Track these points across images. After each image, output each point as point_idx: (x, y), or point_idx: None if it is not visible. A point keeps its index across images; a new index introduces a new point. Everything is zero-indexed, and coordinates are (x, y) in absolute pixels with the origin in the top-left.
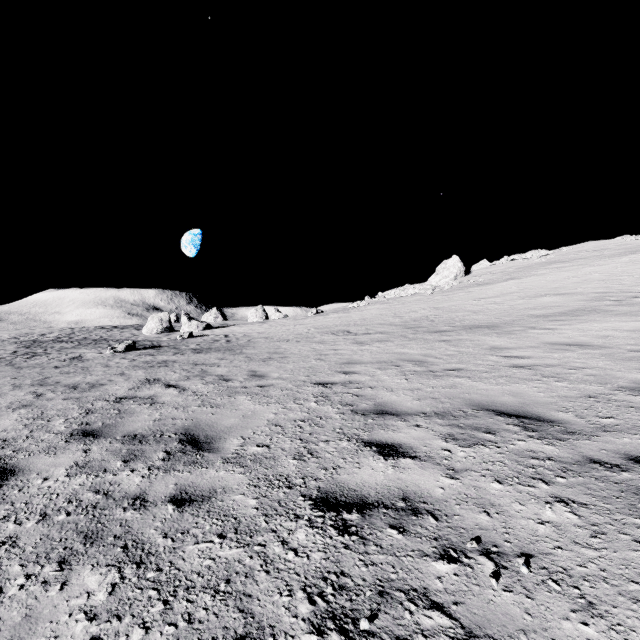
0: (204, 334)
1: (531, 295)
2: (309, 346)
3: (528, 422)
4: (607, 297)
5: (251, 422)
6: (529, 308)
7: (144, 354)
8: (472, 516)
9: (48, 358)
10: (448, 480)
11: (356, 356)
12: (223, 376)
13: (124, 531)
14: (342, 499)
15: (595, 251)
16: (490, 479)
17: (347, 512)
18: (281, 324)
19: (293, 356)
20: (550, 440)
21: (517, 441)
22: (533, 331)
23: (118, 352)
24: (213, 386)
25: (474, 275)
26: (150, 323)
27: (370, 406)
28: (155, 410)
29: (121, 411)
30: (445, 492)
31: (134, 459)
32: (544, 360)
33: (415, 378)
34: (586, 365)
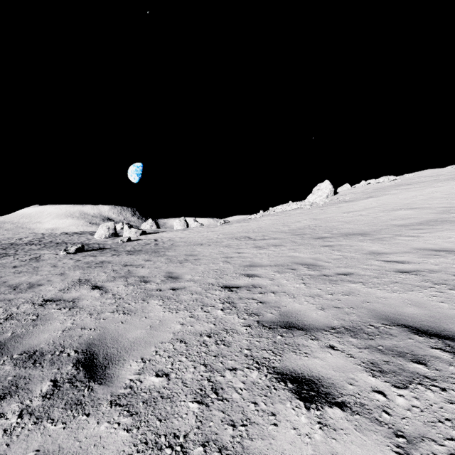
0: (140, 238)
1: (389, 209)
2: (218, 249)
3: None
4: (452, 210)
5: (156, 336)
6: (390, 219)
7: (89, 255)
8: None
9: (14, 258)
10: None
11: (256, 259)
12: (144, 277)
13: None
14: None
15: (432, 176)
16: None
17: None
18: (197, 231)
19: (205, 258)
20: None
21: None
22: (400, 238)
23: (70, 253)
24: (132, 288)
25: (341, 194)
26: (100, 230)
27: (276, 316)
28: (70, 316)
29: (38, 317)
30: None
31: (12, 394)
32: (424, 265)
33: (312, 283)
34: None
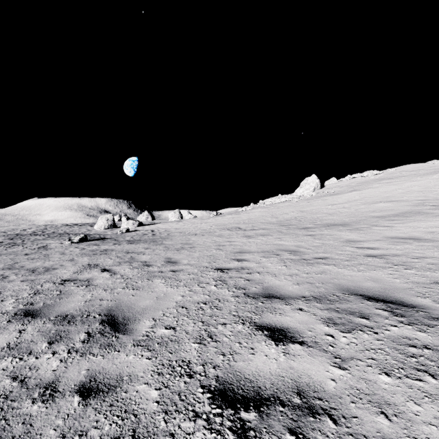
0: (137, 229)
1: (370, 202)
2: (211, 239)
3: (394, 307)
4: (426, 203)
5: (162, 304)
6: (370, 211)
7: (92, 244)
8: (370, 419)
9: (23, 247)
10: (337, 370)
11: (246, 247)
12: (146, 262)
13: (24, 431)
14: (239, 392)
15: (413, 171)
16: (377, 370)
17: (244, 409)
18: (192, 222)
19: (199, 246)
20: (420, 326)
21: (390, 327)
22: (376, 228)
23: (74, 243)
24: (137, 270)
25: (327, 188)
26: (100, 222)
27: (259, 290)
28: (88, 291)
29: (62, 292)
30: (337, 385)
31: (58, 340)
32: (390, 251)
33: (292, 265)
34: (425, 255)
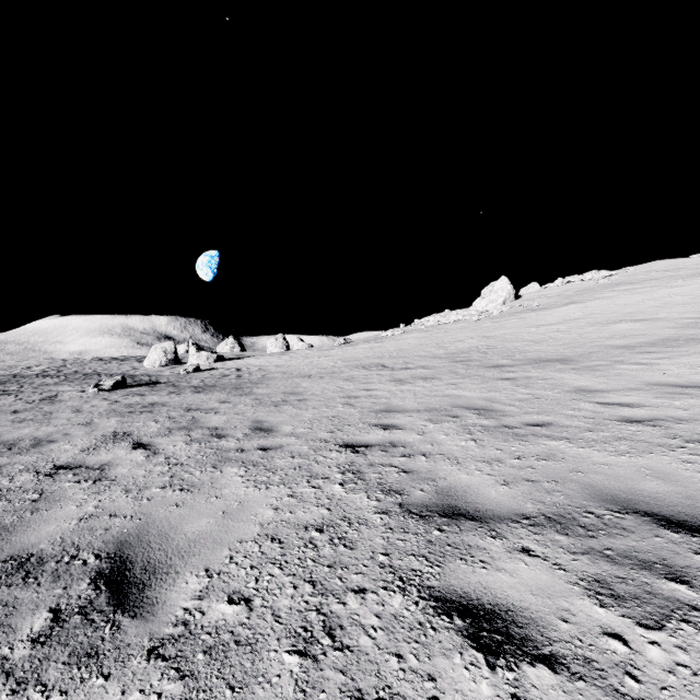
0: (213, 367)
1: (602, 321)
2: (335, 384)
3: None
4: None
5: (232, 529)
6: (604, 337)
7: (133, 393)
8: None
9: (15, 398)
10: None
11: (396, 400)
12: (217, 429)
13: None
14: None
15: (668, 271)
16: None
17: None
18: (303, 355)
19: (314, 398)
20: None
21: None
22: (622, 367)
23: (103, 390)
24: (198, 447)
25: (526, 299)
26: (152, 354)
27: (430, 496)
28: (94, 494)
29: (42, 495)
30: None
31: None
32: (664, 410)
33: (487, 439)
34: None
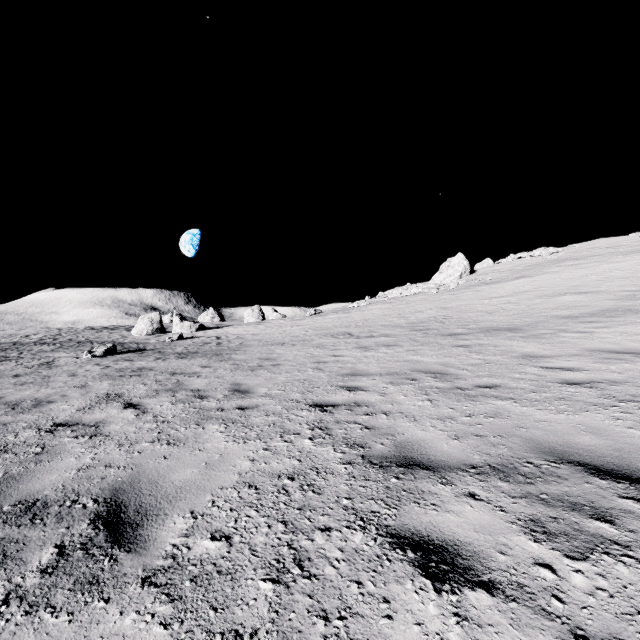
0: (196, 336)
1: (549, 294)
2: (306, 351)
3: None
4: (639, 296)
5: (214, 477)
6: (551, 308)
7: (122, 359)
8: None
9: (16, 364)
10: None
11: (361, 365)
12: (199, 391)
13: None
14: None
15: (609, 248)
16: None
17: None
18: (277, 325)
19: (287, 364)
20: None
21: None
22: (566, 335)
23: (96, 356)
24: (182, 407)
25: (480, 273)
26: (140, 324)
27: (389, 449)
28: (90, 448)
29: (45, 449)
30: None
31: None
32: (601, 374)
33: (441, 399)
34: None
